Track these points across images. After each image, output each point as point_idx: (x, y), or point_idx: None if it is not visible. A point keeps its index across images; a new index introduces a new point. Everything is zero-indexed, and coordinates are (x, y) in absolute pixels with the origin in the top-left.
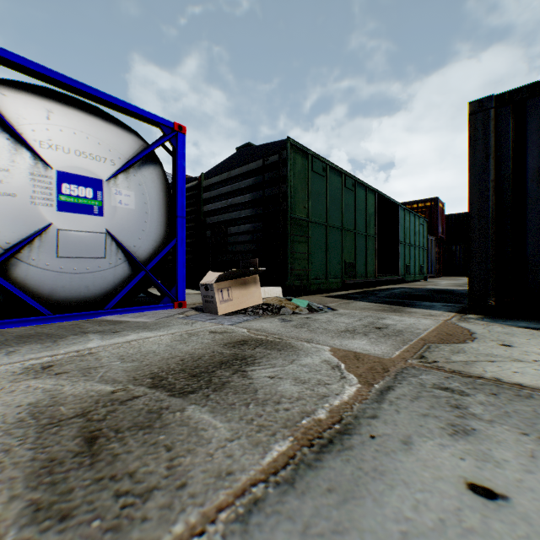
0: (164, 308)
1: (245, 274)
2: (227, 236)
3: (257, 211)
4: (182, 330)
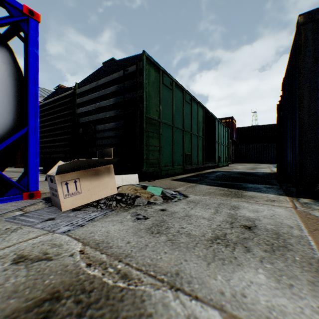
0: (8, 200)
1: (96, 164)
2: (95, 132)
3: (119, 112)
4: None
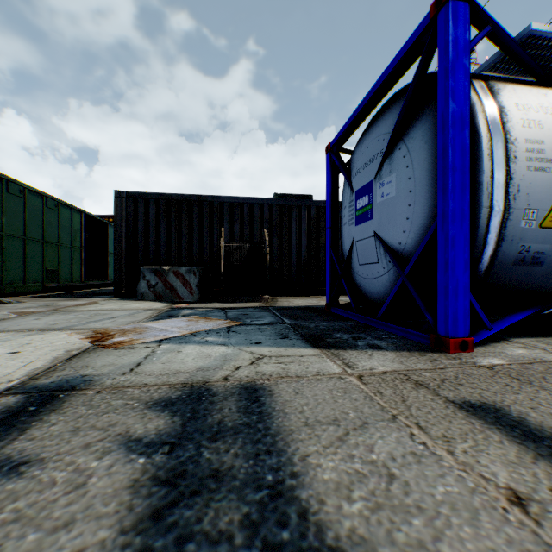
0: None
1: None
2: None
3: None
4: None
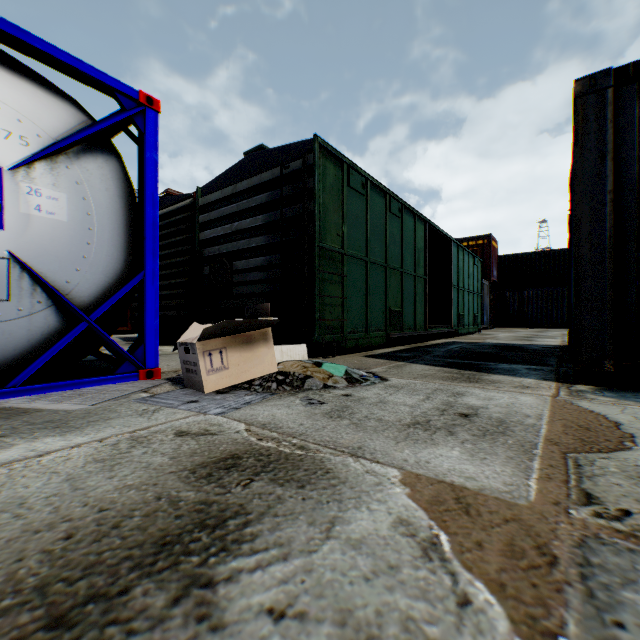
0: (121, 380)
1: (248, 327)
2: (232, 274)
3: (273, 238)
4: (127, 429)
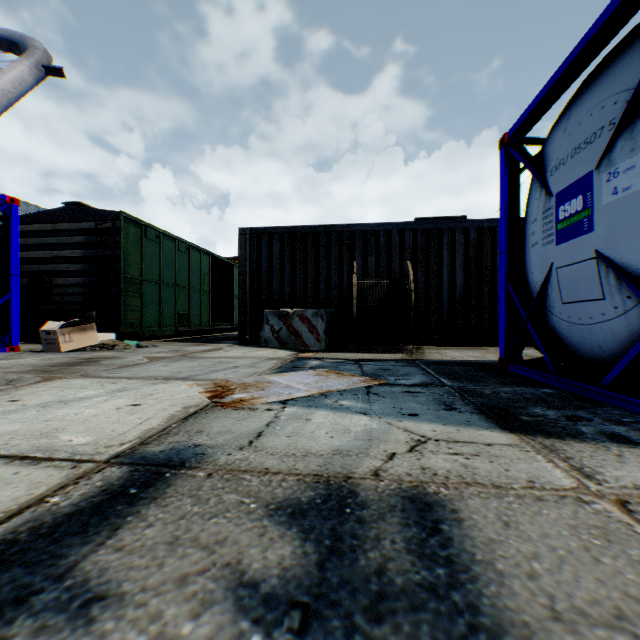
0: None
1: (85, 323)
2: (53, 287)
3: (90, 267)
4: (41, 358)
